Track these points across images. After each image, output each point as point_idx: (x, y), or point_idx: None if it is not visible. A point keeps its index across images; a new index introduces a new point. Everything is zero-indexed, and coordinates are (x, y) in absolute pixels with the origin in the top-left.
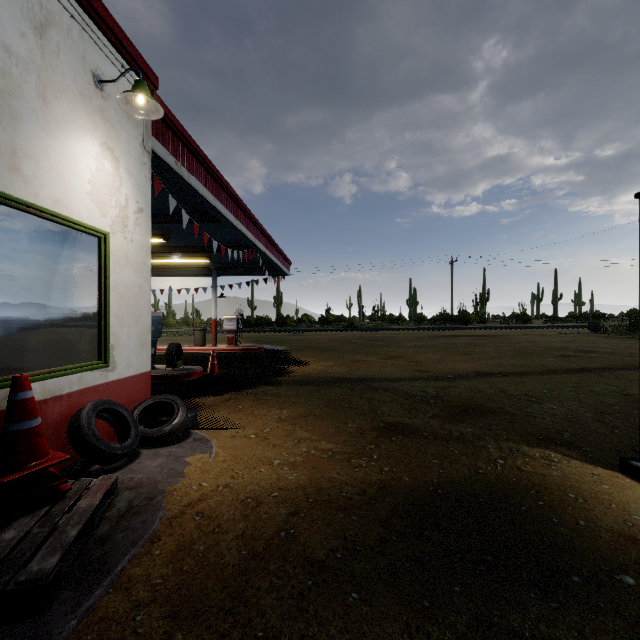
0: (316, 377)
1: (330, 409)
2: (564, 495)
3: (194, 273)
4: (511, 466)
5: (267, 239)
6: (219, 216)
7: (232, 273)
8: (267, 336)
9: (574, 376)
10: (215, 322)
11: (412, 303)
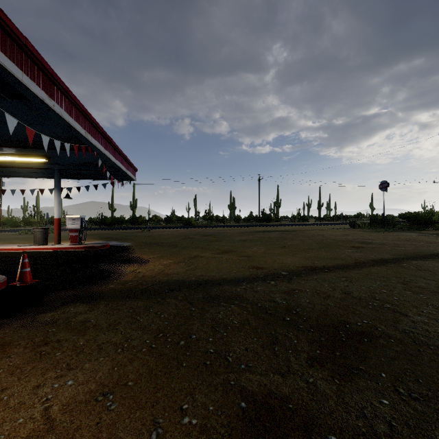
0: (150, 283)
1: (156, 358)
2: None
3: (40, 175)
4: None
5: (106, 140)
6: (15, 83)
7: (80, 176)
8: (118, 233)
9: (386, 268)
10: (58, 221)
11: (232, 208)
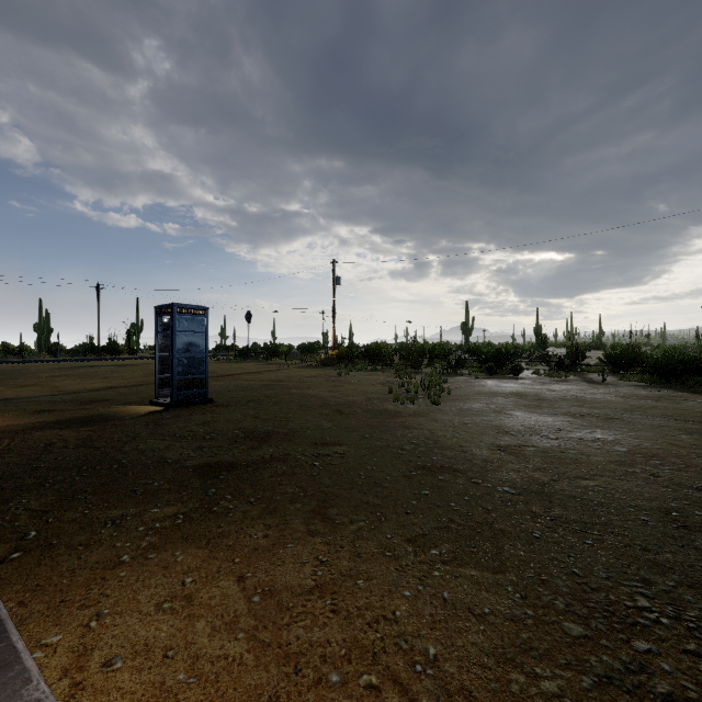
0: None
1: None
2: (124, 412)
3: None
4: (107, 411)
5: None
6: None
7: None
8: None
9: None
10: None
11: (44, 330)
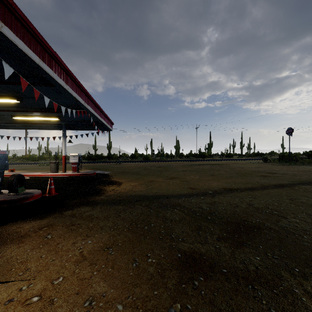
0: (124, 196)
1: (132, 234)
2: None
3: (53, 128)
4: None
5: (95, 105)
6: (49, 78)
7: (77, 128)
8: (100, 165)
9: (281, 190)
10: (64, 157)
11: (177, 147)
